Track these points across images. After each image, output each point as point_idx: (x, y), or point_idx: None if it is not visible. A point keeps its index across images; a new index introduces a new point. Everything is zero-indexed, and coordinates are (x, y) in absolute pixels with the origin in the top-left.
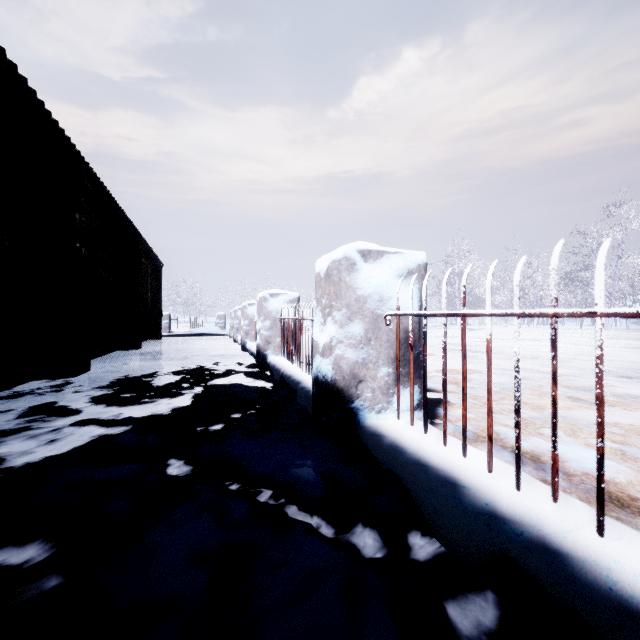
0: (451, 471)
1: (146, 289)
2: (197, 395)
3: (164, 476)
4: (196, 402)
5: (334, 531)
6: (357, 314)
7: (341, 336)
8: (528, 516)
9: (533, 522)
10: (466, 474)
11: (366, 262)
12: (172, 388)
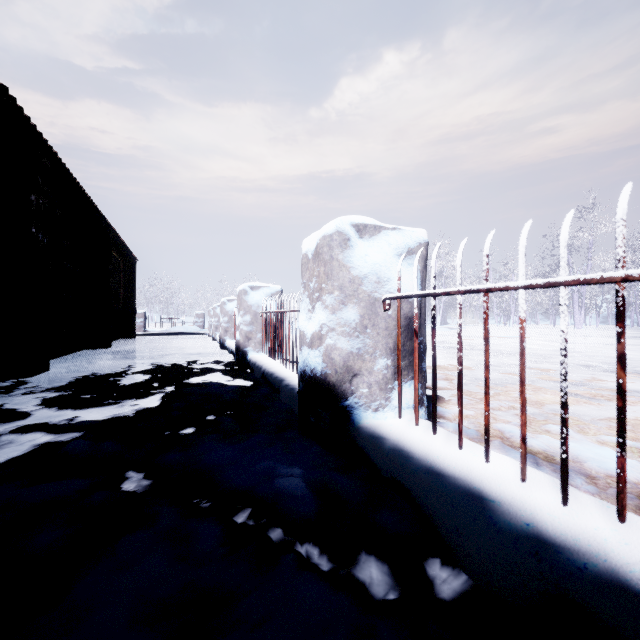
0: (472, 480)
1: (118, 285)
2: (168, 395)
3: (116, 494)
4: (166, 403)
5: (331, 562)
6: (351, 297)
7: (333, 323)
8: (584, 540)
9: (594, 549)
10: (491, 484)
11: (361, 238)
12: (140, 388)
